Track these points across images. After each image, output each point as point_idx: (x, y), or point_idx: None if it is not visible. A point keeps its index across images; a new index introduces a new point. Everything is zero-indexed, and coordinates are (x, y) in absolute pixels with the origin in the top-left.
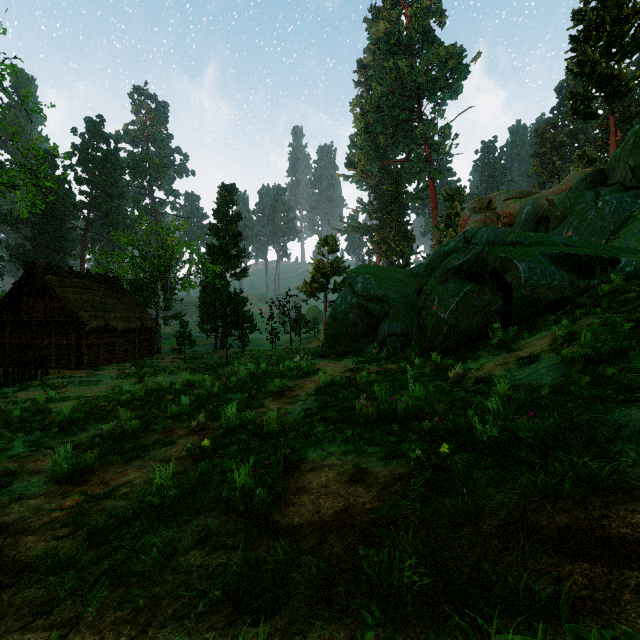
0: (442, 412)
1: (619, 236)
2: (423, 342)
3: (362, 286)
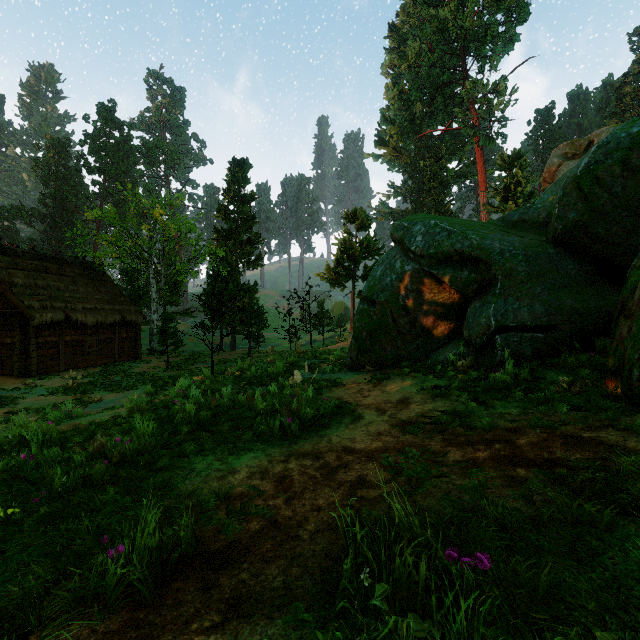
0: None
1: None
2: None
3: (424, 239)
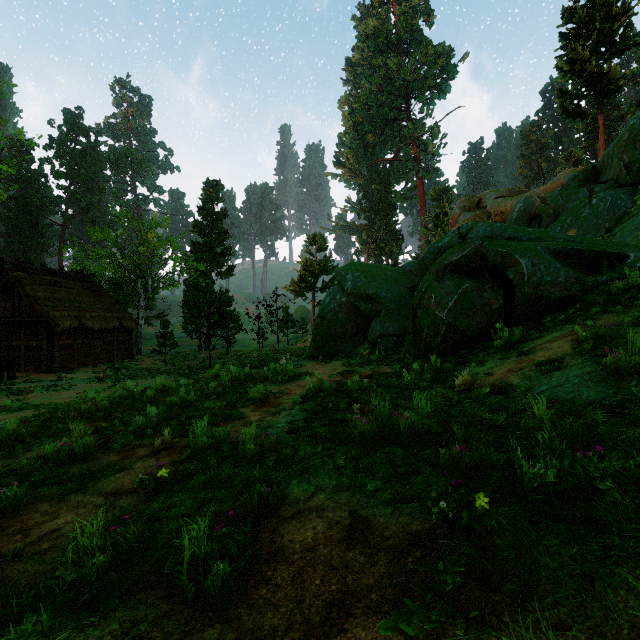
0: (462, 436)
1: (615, 233)
2: (419, 343)
3: (352, 284)
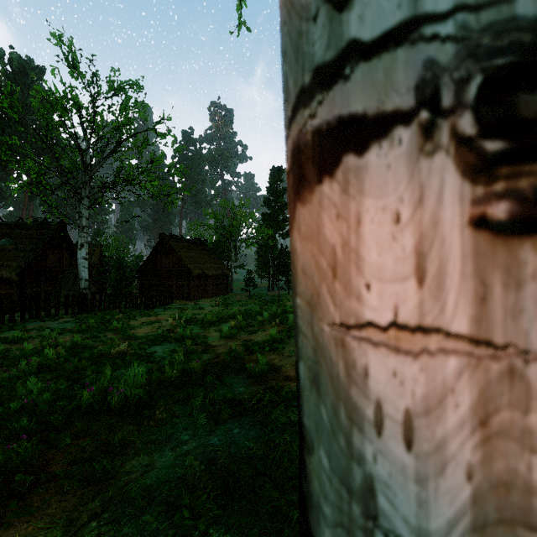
0: None
1: None
2: None
3: None
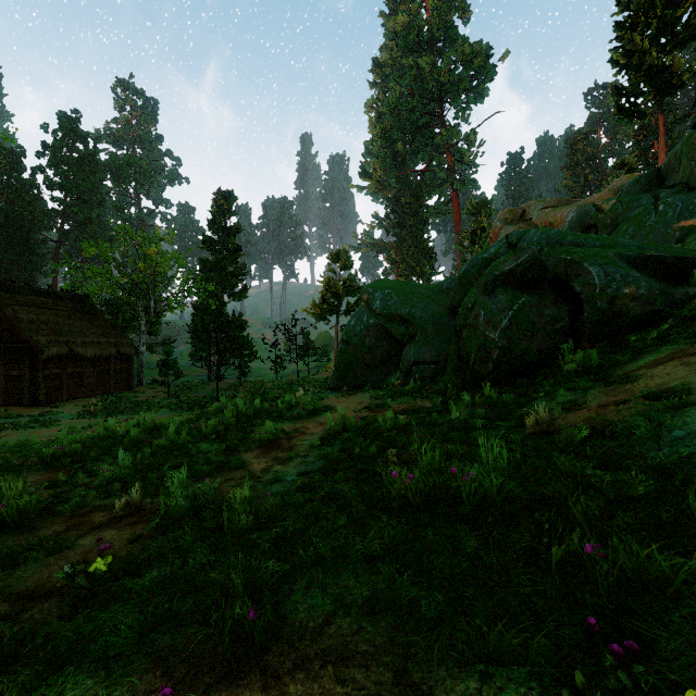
0: (584, 522)
1: (688, 244)
2: (464, 371)
3: (381, 303)
